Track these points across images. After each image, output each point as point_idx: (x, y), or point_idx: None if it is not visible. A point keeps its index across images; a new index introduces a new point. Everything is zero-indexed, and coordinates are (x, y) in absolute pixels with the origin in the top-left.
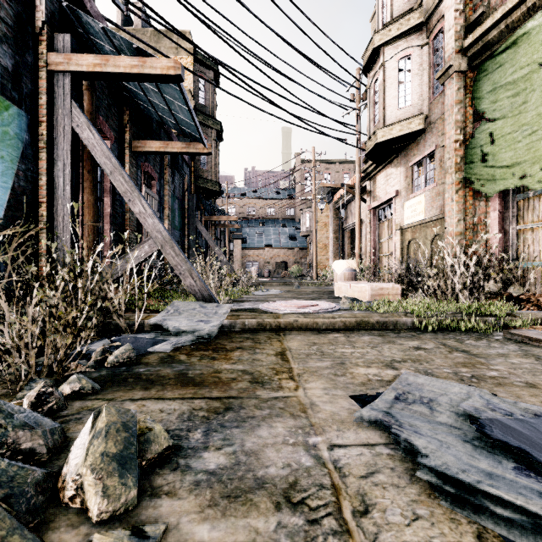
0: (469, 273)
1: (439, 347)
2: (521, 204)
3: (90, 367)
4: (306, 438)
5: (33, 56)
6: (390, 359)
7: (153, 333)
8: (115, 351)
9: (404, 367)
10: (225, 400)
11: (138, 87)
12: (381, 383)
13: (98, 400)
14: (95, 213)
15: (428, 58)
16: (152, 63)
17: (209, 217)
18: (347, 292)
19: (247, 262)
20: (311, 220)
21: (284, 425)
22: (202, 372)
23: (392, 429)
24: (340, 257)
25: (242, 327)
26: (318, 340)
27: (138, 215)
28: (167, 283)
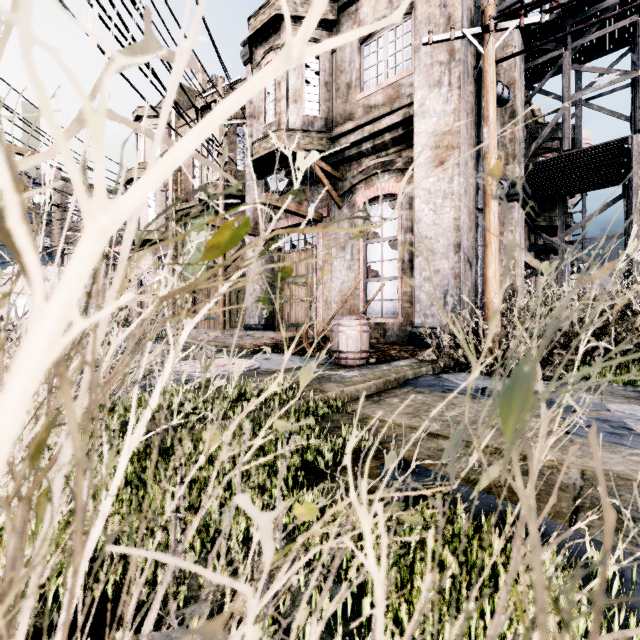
0: None
1: None
2: (198, 291)
3: None
4: None
5: None
6: None
7: None
8: None
9: None
10: None
11: None
12: None
13: None
14: None
15: (165, 200)
16: None
17: None
18: None
19: None
20: None
21: None
22: None
23: None
24: None
25: None
26: None
27: None
28: None
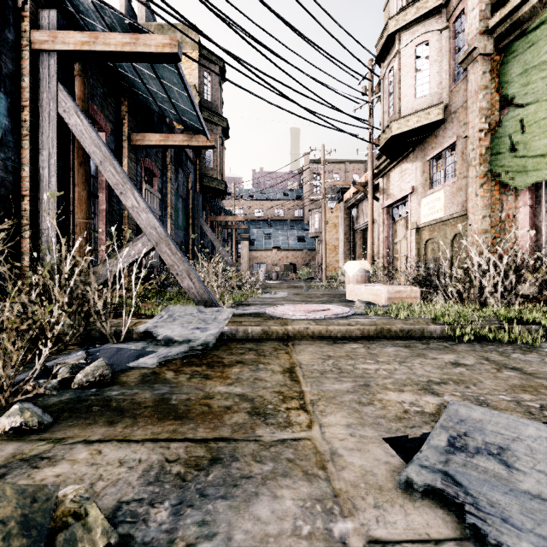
0: (501, 274)
1: (482, 363)
2: None
3: (50, 389)
4: (328, 523)
5: (14, 33)
6: (426, 379)
7: (142, 342)
8: (85, 368)
9: (447, 392)
10: (213, 444)
11: (135, 74)
12: (423, 417)
13: (41, 441)
14: (87, 209)
15: (448, 43)
16: (145, 40)
17: (215, 217)
18: (361, 295)
19: (255, 264)
20: (320, 221)
21: (295, 494)
22: (189, 397)
23: (467, 516)
24: (351, 258)
25: (245, 335)
26: (333, 353)
27: (130, 209)
28: (168, 285)
